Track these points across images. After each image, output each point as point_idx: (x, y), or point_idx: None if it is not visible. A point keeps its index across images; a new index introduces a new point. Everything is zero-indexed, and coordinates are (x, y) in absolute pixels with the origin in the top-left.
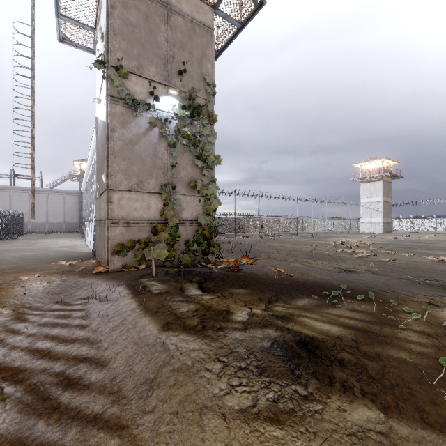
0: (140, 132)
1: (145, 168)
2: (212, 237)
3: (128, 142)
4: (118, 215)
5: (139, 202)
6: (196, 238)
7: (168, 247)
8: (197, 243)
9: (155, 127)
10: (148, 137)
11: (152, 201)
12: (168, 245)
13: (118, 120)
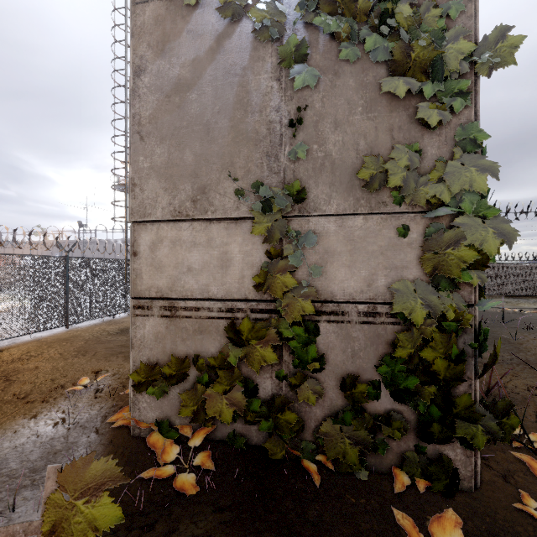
0: (201, 50)
1: (213, 150)
2: (468, 375)
3: (172, 90)
4: (150, 287)
5: (198, 249)
6: (389, 372)
7: (282, 386)
8: (392, 389)
9: (241, 22)
10: (223, 58)
11: (234, 245)
12: (284, 382)
13: (151, 40)
